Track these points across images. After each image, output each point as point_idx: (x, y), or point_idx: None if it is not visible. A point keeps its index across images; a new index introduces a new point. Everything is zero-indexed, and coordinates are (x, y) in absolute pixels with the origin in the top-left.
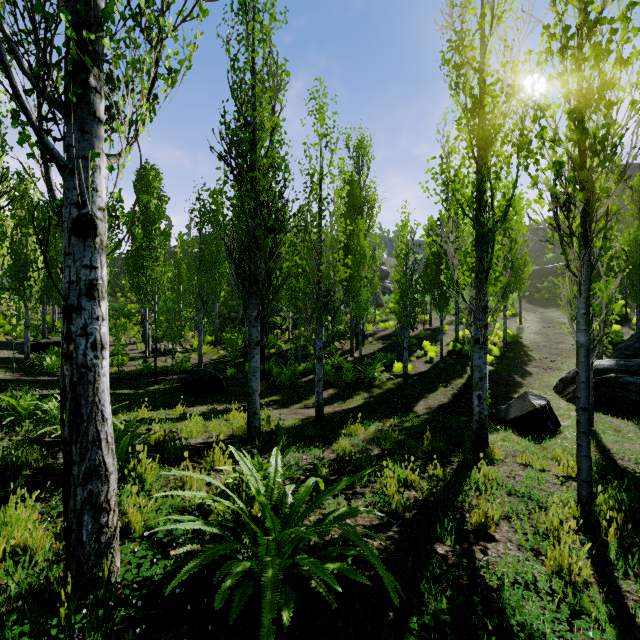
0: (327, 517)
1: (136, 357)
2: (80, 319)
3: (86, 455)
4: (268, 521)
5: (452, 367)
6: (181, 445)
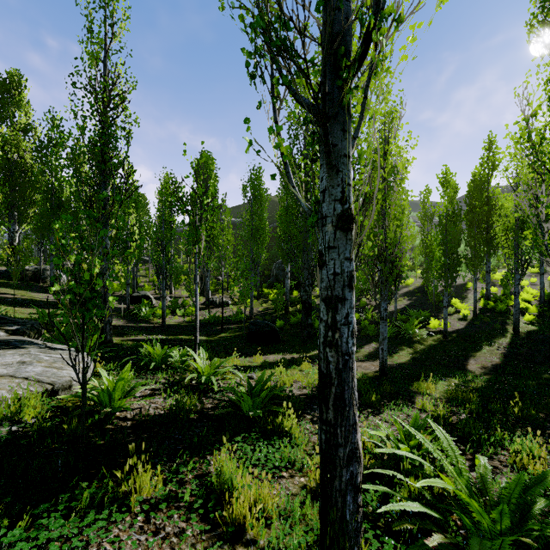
0: (532, 508)
1: (199, 308)
2: (343, 309)
3: (348, 438)
4: (494, 513)
5: (490, 325)
6: (297, 398)
